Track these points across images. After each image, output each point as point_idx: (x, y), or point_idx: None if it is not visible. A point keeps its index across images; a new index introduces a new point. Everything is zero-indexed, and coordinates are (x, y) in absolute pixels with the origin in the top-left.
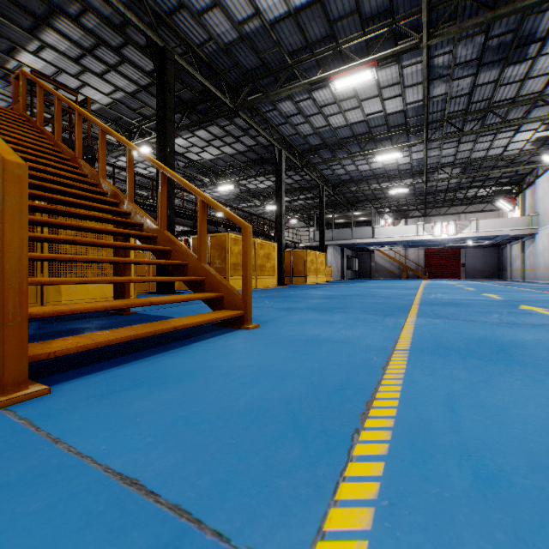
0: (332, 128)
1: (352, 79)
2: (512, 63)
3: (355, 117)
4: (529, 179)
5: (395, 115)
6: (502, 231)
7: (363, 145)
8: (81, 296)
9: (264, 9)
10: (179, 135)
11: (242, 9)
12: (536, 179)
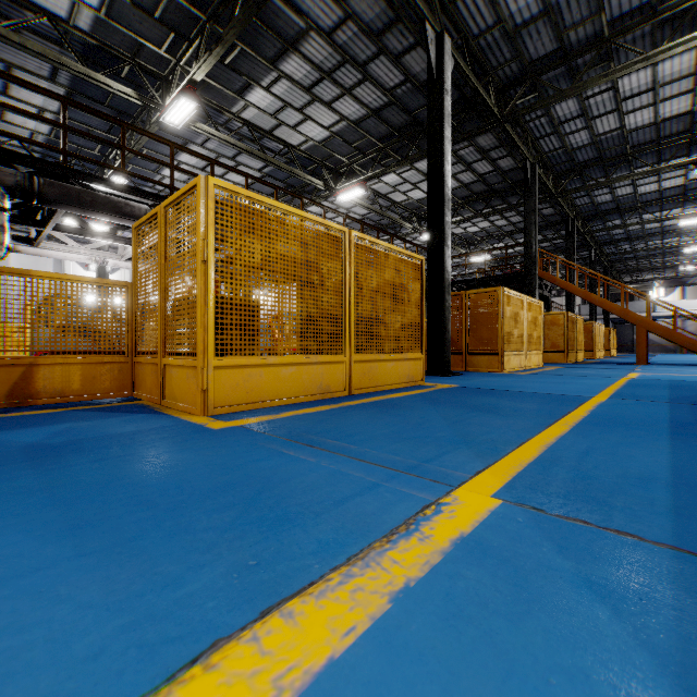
0: (644, 229)
1: (696, 220)
2: None
3: (670, 222)
4: None
5: None
6: None
7: (665, 236)
8: (578, 358)
9: (641, 190)
10: (502, 242)
11: (625, 192)
12: None
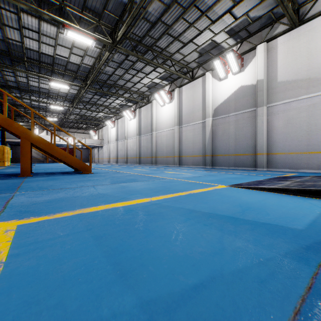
0: (29, 84)
1: (60, 85)
2: (103, 97)
3: (44, 86)
4: (101, 126)
5: (63, 93)
6: (93, 144)
7: (41, 95)
8: None
9: (27, 44)
10: None
11: (15, 37)
12: (103, 127)
